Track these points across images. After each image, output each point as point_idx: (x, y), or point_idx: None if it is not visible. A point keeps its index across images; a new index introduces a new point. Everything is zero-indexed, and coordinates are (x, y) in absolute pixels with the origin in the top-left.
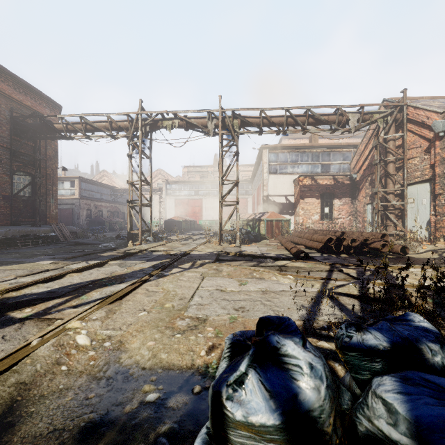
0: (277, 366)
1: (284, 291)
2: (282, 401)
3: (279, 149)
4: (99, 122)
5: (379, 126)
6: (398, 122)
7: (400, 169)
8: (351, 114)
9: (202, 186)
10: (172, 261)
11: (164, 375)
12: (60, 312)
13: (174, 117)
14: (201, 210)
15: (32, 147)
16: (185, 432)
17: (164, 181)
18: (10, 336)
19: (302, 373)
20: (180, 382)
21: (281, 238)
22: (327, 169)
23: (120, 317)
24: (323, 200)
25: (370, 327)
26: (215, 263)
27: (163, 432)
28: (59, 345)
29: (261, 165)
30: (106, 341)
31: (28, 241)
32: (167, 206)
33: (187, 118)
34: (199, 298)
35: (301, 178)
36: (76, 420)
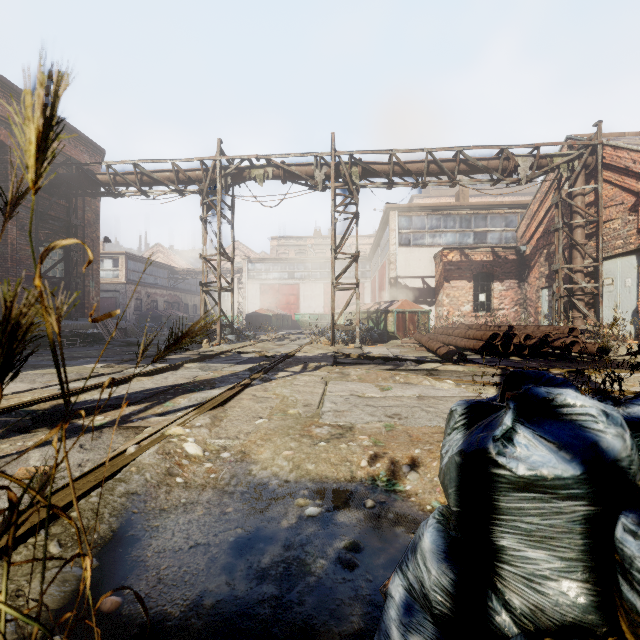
0: (554, 419)
1: (448, 397)
2: (578, 451)
3: (414, 210)
4: (161, 172)
5: (562, 175)
6: (590, 168)
7: (592, 236)
8: (521, 158)
9: (299, 266)
10: (273, 363)
11: (317, 489)
12: (145, 420)
13: (267, 163)
14: (297, 300)
15: (65, 207)
16: (372, 548)
17: (245, 259)
18: (89, 445)
19: (596, 421)
20: (342, 496)
21: (420, 336)
22: (482, 239)
23: (231, 425)
24: (477, 283)
25: (635, 400)
26: (336, 366)
27: (344, 547)
28: (165, 453)
29: (387, 233)
30: (221, 453)
31: (63, 340)
32: (250, 295)
33: (285, 165)
34: (331, 404)
35: (445, 251)
36: (220, 535)
